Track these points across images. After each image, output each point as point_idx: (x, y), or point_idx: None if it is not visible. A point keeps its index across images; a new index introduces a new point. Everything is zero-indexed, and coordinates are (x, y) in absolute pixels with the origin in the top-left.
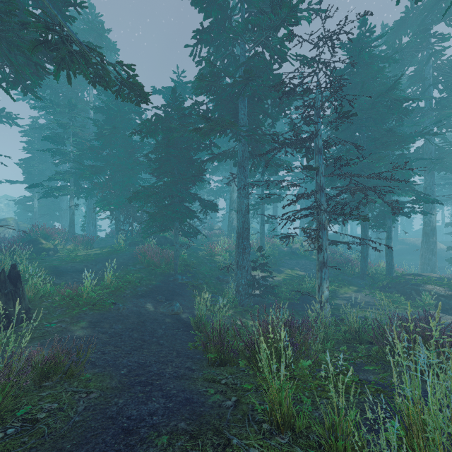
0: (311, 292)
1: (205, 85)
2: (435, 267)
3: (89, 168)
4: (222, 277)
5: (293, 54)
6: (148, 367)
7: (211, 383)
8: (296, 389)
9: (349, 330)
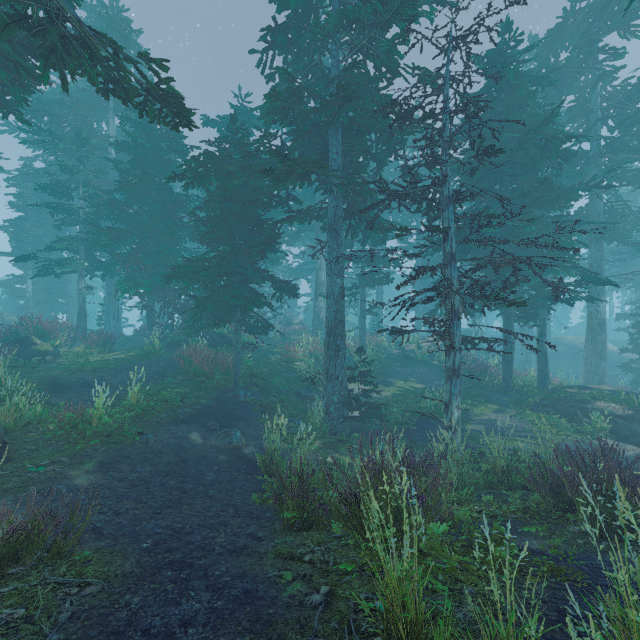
0: (434, 412)
1: (280, 107)
2: (604, 376)
3: (107, 232)
4: (305, 392)
5: (408, 66)
6: (188, 536)
7: (287, 562)
8: (425, 572)
9: (492, 470)
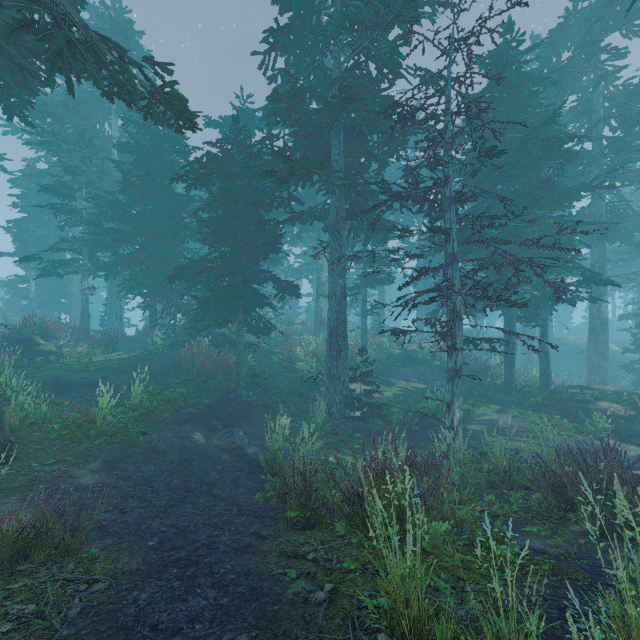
0: (435, 413)
1: (282, 108)
2: (606, 376)
3: (110, 233)
4: (307, 392)
5: (410, 67)
6: (192, 534)
7: (291, 560)
8: (427, 570)
9: (494, 470)
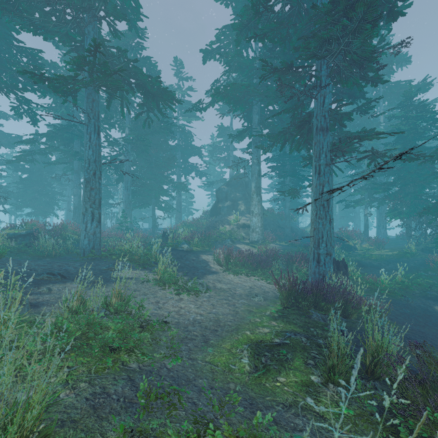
0: None
1: None
2: None
3: (381, 186)
4: None
5: None
6: (426, 334)
7: None
8: None
9: None
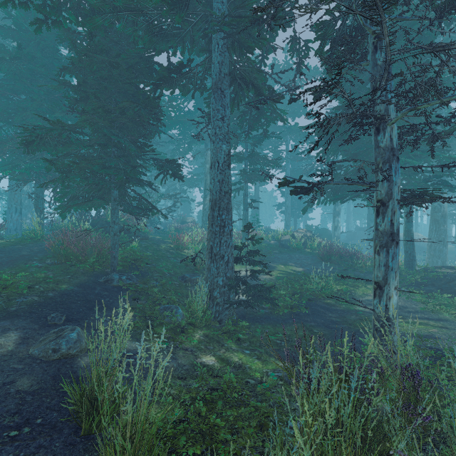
0: (320, 294)
1: None
2: (446, 260)
3: None
4: (190, 276)
5: None
6: None
7: None
8: None
9: None
